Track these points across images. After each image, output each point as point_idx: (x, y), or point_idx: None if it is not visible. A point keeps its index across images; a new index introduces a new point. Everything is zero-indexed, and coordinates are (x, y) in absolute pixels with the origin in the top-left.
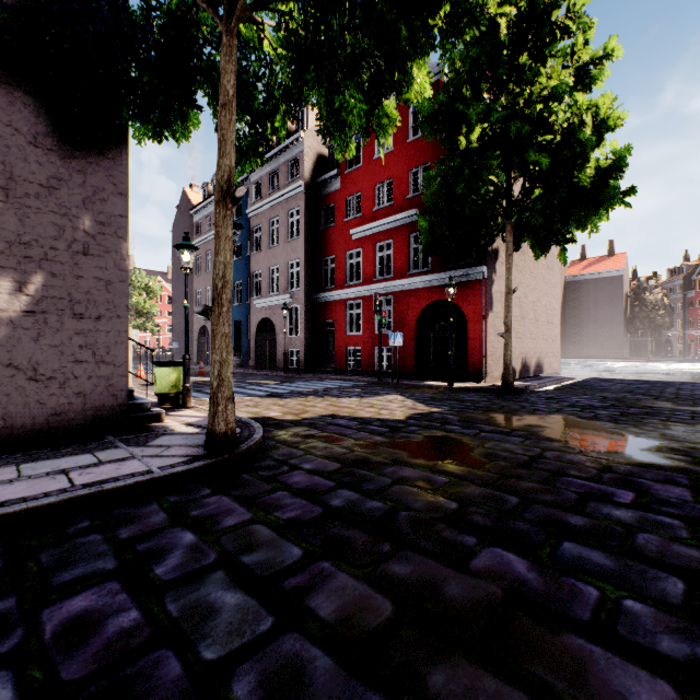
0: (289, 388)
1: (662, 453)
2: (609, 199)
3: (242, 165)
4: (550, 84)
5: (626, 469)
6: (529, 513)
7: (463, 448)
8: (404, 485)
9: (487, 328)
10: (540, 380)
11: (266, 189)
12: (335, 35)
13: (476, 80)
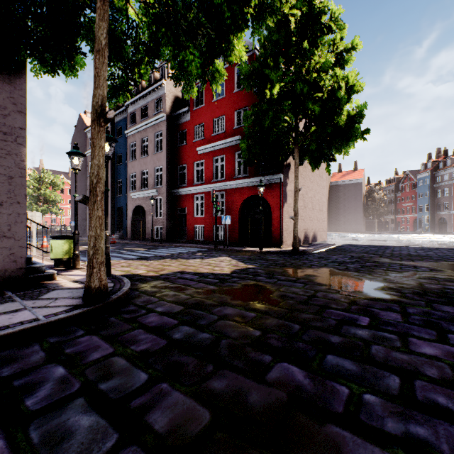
0: (154, 253)
1: (384, 291)
2: (355, 135)
3: (117, 98)
4: (321, 61)
5: (364, 302)
6: (306, 336)
7: (266, 292)
8: (226, 320)
9: (283, 213)
10: (315, 245)
11: (139, 118)
12: (179, 9)
13: (276, 55)
